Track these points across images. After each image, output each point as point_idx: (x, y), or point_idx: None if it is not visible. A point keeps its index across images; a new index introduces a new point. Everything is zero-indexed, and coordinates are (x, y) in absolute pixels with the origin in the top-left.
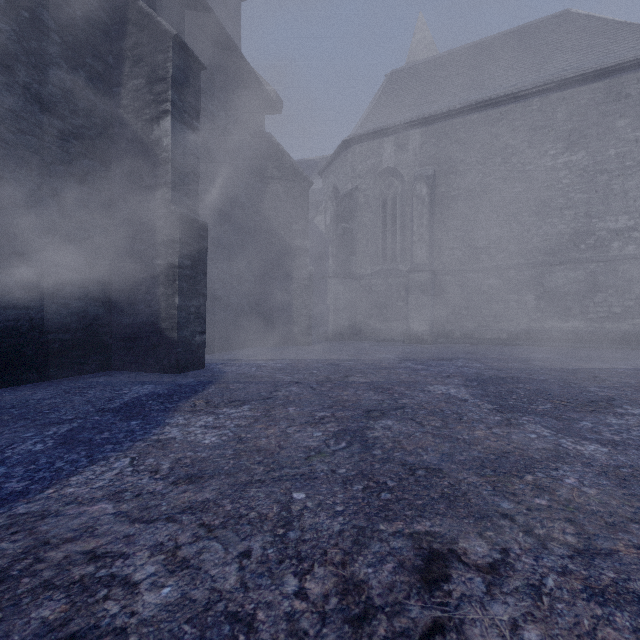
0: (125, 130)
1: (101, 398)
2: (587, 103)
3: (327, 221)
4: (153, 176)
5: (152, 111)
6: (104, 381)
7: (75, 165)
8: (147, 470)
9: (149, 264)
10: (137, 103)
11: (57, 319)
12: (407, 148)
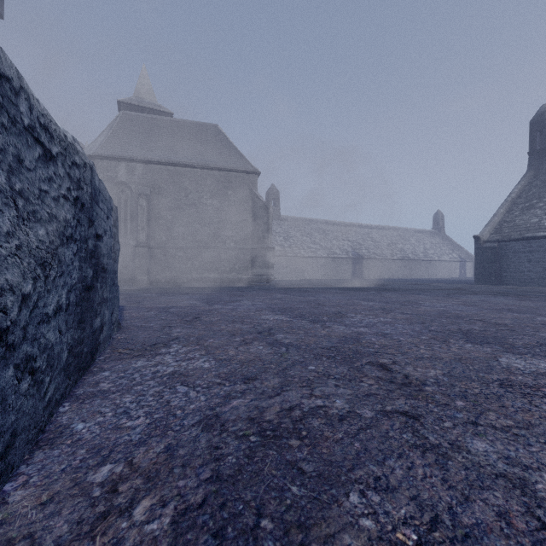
0: None
1: None
2: (218, 180)
3: None
4: None
5: None
6: None
7: None
8: None
9: None
10: None
11: None
12: (135, 173)
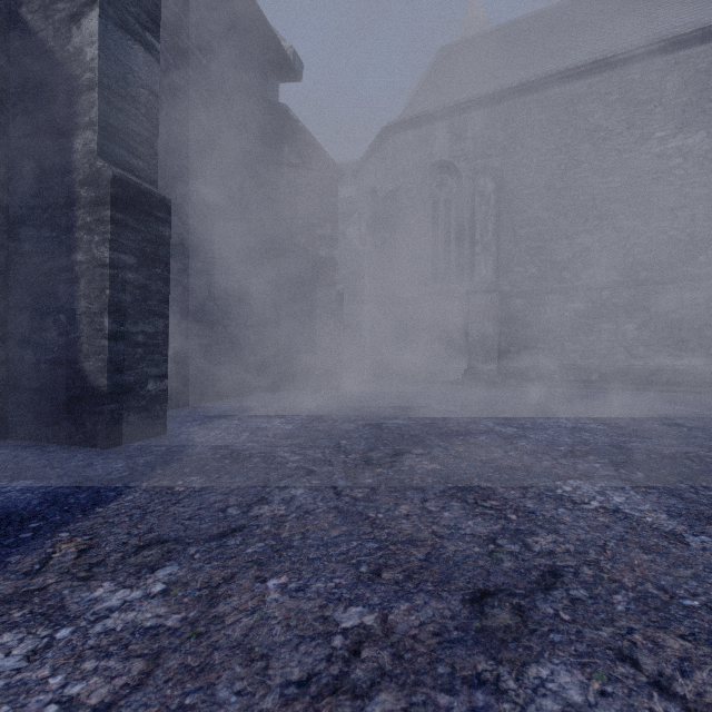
0: (28, 41)
1: None
2: (708, 67)
3: (362, 229)
4: (70, 113)
5: (69, 4)
6: None
7: None
8: None
9: (64, 262)
10: None
11: None
12: (465, 135)
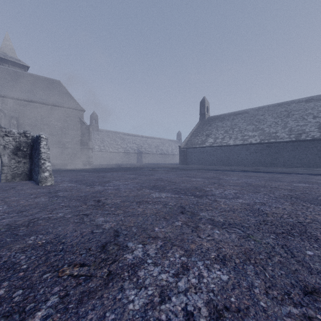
0: None
1: None
2: (61, 112)
3: None
4: None
5: None
6: None
7: None
8: None
9: None
10: None
11: None
12: (7, 104)
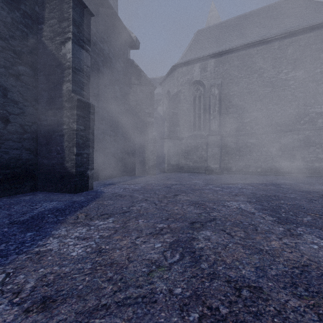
0: (45, 50)
1: (19, 212)
2: (304, 44)
3: (164, 108)
4: (61, 76)
5: (61, 38)
6: (28, 199)
7: (13, 69)
8: (11, 291)
9: (59, 128)
10: (52, 34)
11: (1, 161)
12: (207, 69)
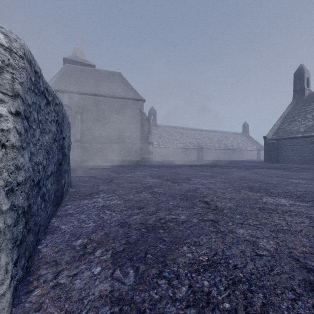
0: None
1: None
2: (121, 104)
3: None
4: None
5: None
6: None
7: None
8: None
9: None
10: None
11: None
12: (73, 100)
